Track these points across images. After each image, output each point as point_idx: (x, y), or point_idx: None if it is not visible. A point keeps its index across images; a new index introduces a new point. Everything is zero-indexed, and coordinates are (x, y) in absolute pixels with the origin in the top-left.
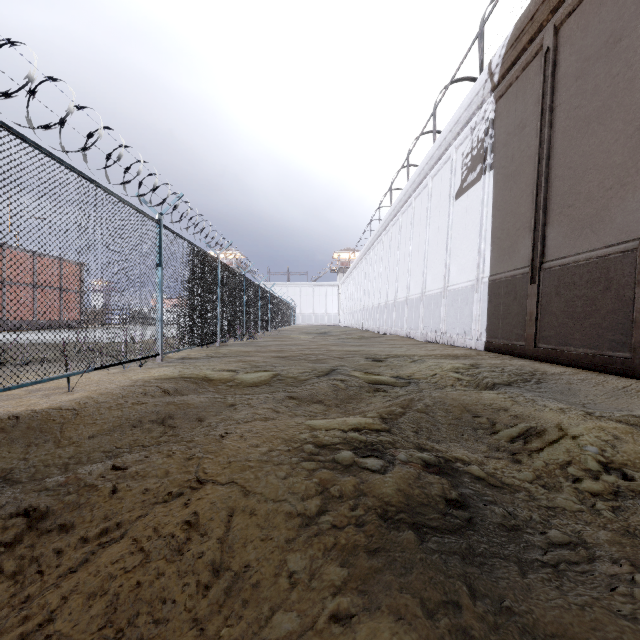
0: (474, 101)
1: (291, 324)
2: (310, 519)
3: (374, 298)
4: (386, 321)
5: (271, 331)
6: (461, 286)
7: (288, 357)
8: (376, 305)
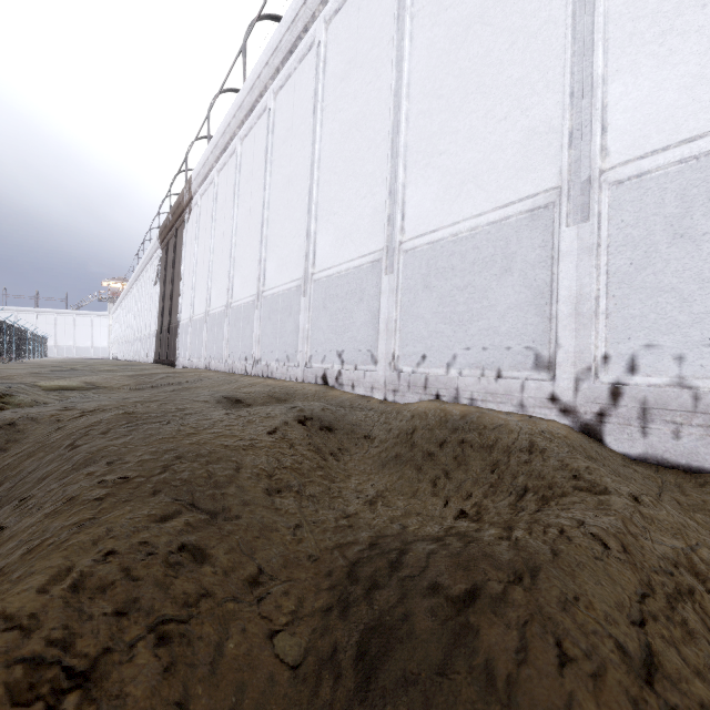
0: (156, 244)
1: (41, 357)
2: (39, 371)
3: (130, 334)
4: (133, 352)
5: (15, 361)
6: (152, 333)
7: (36, 365)
8: (130, 340)
